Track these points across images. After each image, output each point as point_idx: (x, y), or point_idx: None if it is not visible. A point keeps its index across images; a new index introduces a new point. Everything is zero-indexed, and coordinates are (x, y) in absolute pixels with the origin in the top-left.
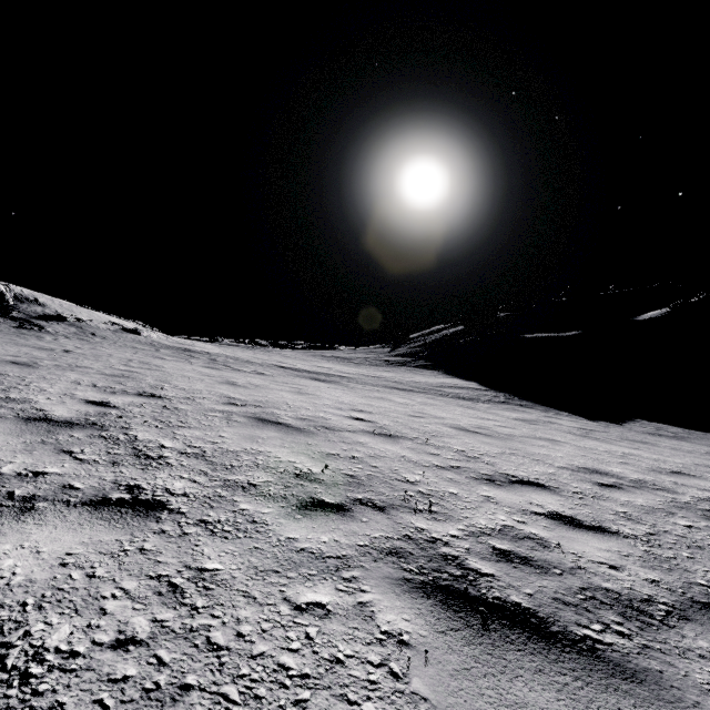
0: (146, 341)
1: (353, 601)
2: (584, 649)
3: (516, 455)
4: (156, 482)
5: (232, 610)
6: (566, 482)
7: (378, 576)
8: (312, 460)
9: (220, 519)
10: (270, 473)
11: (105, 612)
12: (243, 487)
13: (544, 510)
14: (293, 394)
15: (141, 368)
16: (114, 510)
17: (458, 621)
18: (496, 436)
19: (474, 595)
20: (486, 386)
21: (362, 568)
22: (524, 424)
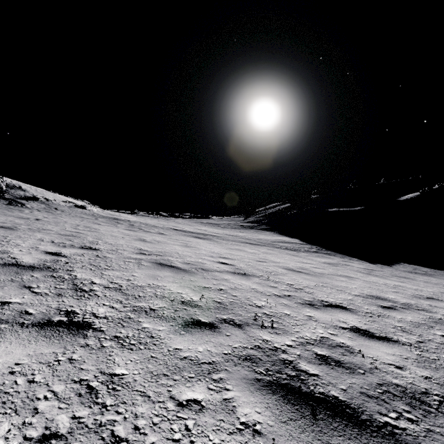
0: (90, 213)
1: (220, 398)
2: (386, 434)
3: (326, 287)
4: (87, 308)
5: (132, 407)
6: (360, 305)
7: (238, 377)
8: (193, 292)
9: (128, 335)
10: (164, 301)
11: (37, 412)
12: (146, 311)
13: (347, 326)
14: (182, 247)
15: (84, 230)
16: (55, 330)
17: (295, 413)
18: (312, 274)
19: (305, 391)
20: (304, 241)
21: (226, 371)
22: (329, 266)
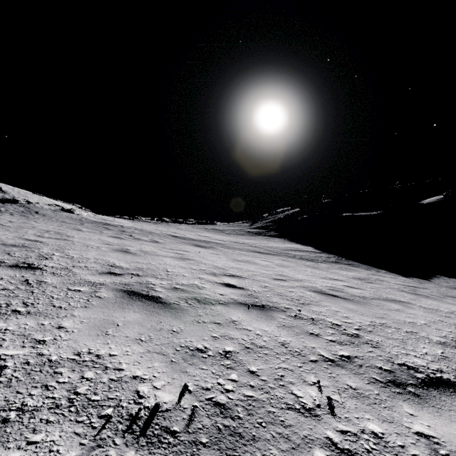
0: (77, 217)
1: None
2: None
3: (388, 326)
4: None
5: None
6: None
7: None
8: (168, 370)
9: None
10: (83, 424)
11: None
12: None
13: None
14: (175, 260)
15: (49, 238)
16: None
17: None
18: (354, 300)
19: None
20: (319, 250)
21: None
22: (363, 283)
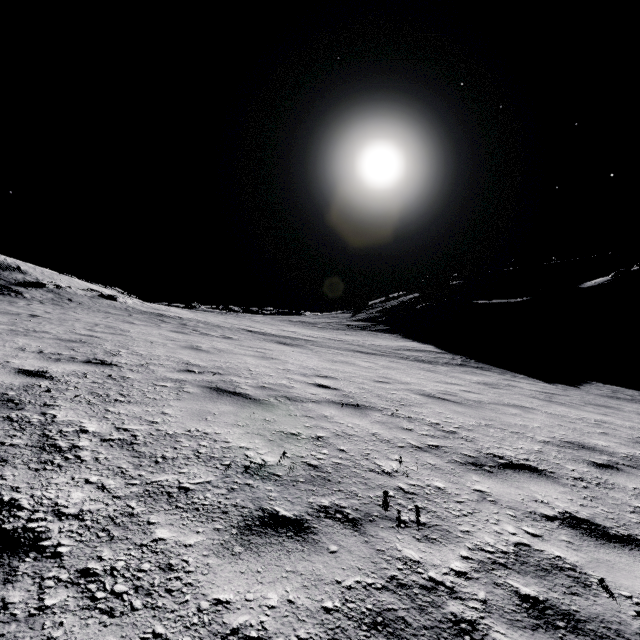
0: (122, 306)
1: None
2: None
3: (493, 427)
4: (46, 492)
5: None
6: (558, 462)
7: None
8: (268, 445)
9: (114, 566)
10: (211, 467)
11: None
12: (169, 495)
13: (554, 512)
14: (256, 359)
15: (104, 333)
16: None
17: None
18: (465, 403)
19: None
20: (442, 349)
21: None
22: (487, 388)
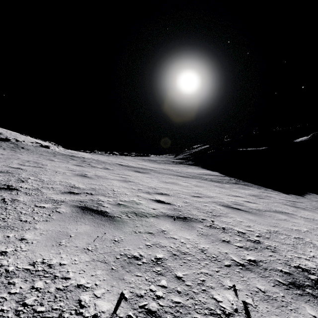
0: (51, 151)
1: None
2: None
3: (281, 233)
4: None
5: None
6: None
7: None
8: (108, 278)
9: None
10: None
11: None
12: None
13: None
14: (120, 182)
15: (28, 166)
16: None
17: None
18: (252, 212)
19: None
20: (223, 174)
21: None
22: (257, 199)
